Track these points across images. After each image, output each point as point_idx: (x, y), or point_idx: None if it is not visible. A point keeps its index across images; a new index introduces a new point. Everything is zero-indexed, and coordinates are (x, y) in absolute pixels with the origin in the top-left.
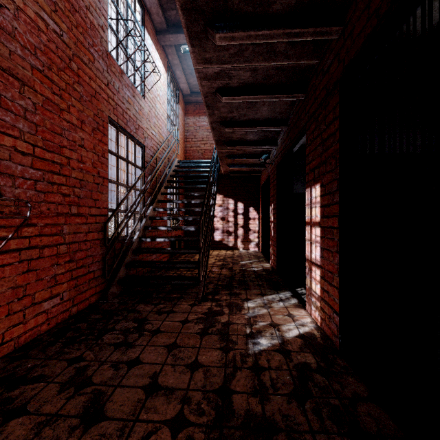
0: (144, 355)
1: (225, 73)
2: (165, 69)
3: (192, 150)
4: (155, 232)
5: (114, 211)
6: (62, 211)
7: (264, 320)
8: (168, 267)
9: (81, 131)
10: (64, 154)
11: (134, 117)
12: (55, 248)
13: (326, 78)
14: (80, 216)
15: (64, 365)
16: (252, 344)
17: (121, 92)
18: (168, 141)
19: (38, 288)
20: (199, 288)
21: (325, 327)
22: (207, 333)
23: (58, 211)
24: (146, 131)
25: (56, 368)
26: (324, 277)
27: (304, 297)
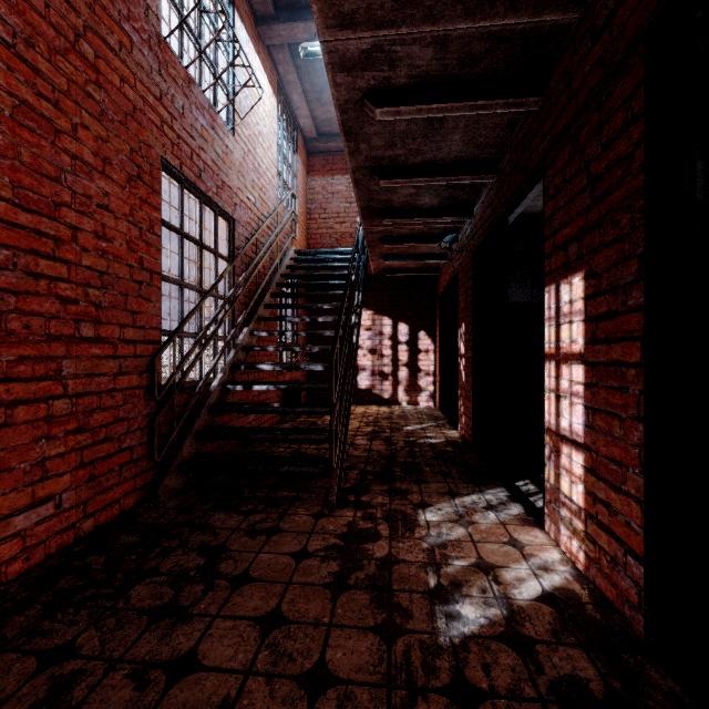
0: (208, 645)
1: (383, 51)
2: (272, 90)
3: (321, 234)
4: (255, 374)
5: (172, 334)
6: (59, 332)
7: (463, 555)
8: (274, 440)
9: (103, 179)
10: (65, 219)
11: (214, 165)
12: (43, 405)
13: (604, 42)
14: (101, 343)
15: (28, 669)
16: (445, 617)
17: (188, 116)
18: (277, 214)
19: (2, 487)
20: (331, 482)
21: (600, 579)
22: (346, 586)
23: (51, 331)
24: (236, 194)
25: (7, 679)
26: (595, 470)
27: (534, 500)
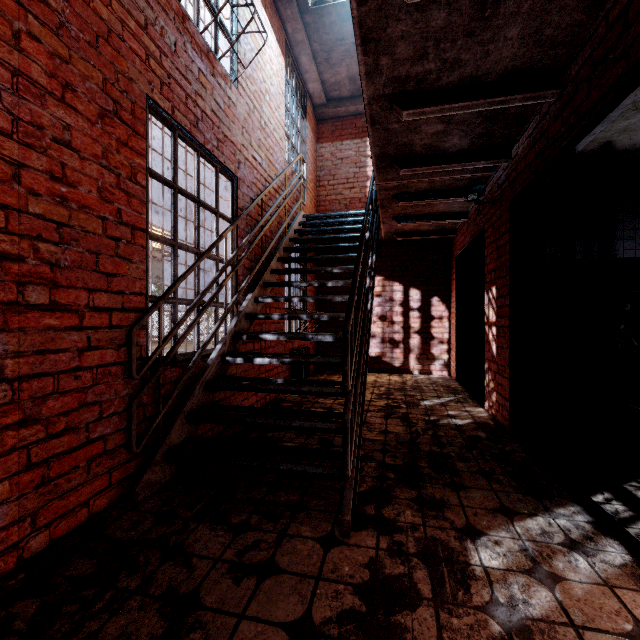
0: None
1: None
2: (280, 49)
3: (330, 201)
4: (261, 343)
5: (157, 300)
6: None
7: None
8: (274, 426)
9: (63, 108)
10: (2, 151)
11: (214, 116)
12: None
13: None
14: (60, 312)
15: None
16: None
17: (182, 56)
18: (285, 177)
19: None
20: (344, 492)
21: None
22: None
23: None
24: (240, 151)
25: None
26: None
27: (636, 535)
